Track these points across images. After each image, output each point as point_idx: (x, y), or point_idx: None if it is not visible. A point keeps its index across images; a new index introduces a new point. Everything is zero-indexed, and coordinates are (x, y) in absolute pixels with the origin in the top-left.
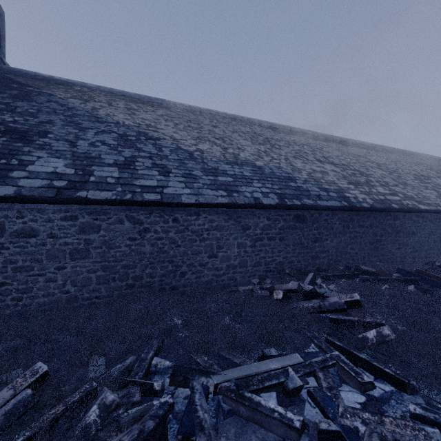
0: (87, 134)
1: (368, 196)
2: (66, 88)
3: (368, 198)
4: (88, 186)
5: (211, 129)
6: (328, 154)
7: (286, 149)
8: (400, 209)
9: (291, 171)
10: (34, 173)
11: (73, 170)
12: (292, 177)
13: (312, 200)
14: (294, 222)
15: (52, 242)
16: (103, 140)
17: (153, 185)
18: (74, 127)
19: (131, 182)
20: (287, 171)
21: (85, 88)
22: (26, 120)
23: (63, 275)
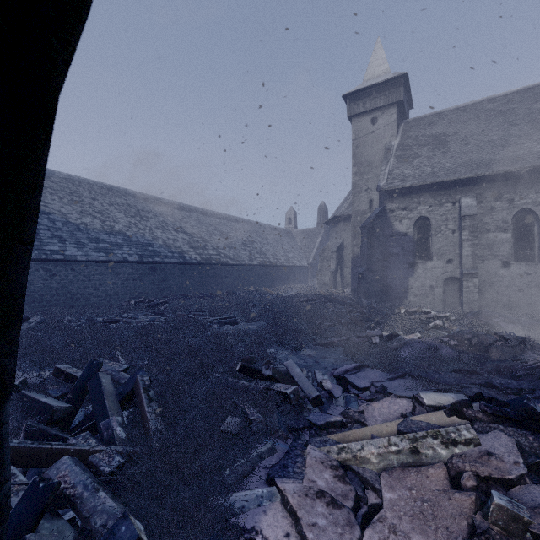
0: None
1: (200, 256)
2: None
3: (199, 257)
4: None
5: (91, 202)
6: (185, 225)
7: (152, 220)
8: (217, 264)
9: (152, 239)
10: None
11: None
12: (151, 243)
13: (161, 258)
14: (149, 271)
15: None
16: None
17: (57, 249)
18: None
19: (42, 247)
20: (149, 239)
21: None
22: None
23: None
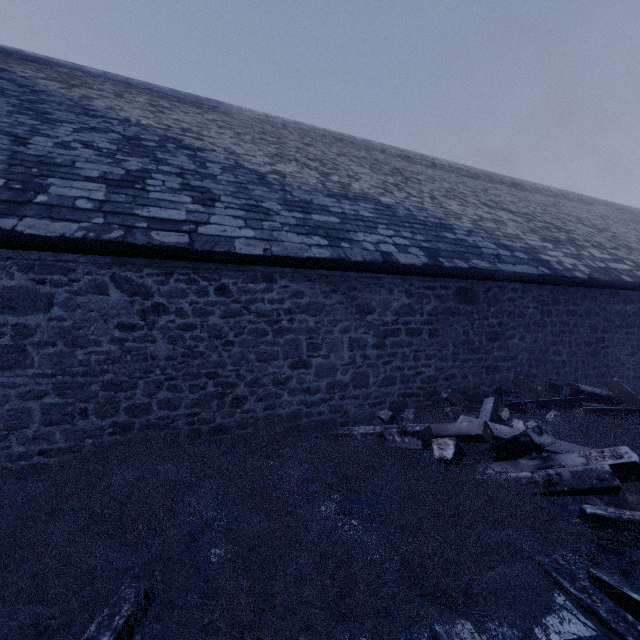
0: (56, 129)
1: (579, 260)
2: (41, 67)
3: (581, 265)
4: (26, 210)
5: (300, 146)
6: (498, 198)
7: (430, 185)
8: (636, 285)
9: (444, 216)
10: None
11: (1, 181)
12: (446, 224)
13: (487, 261)
14: (456, 303)
15: None
16: (87, 141)
17: (177, 218)
18: (33, 116)
19: (129, 210)
20: (437, 215)
21: (79, 72)
22: None
23: None
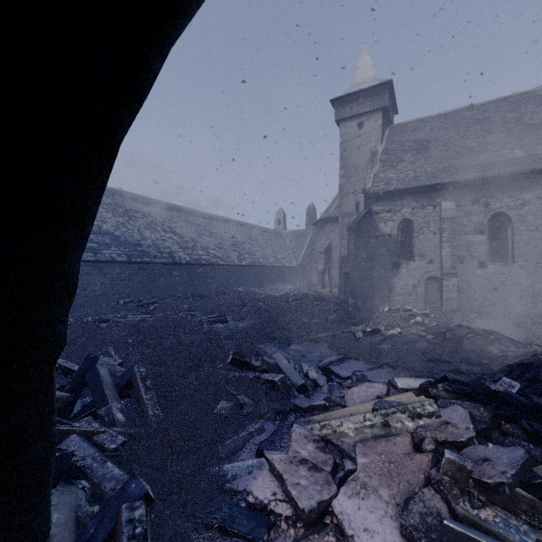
0: None
1: (189, 256)
2: None
3: (188, 258)
4: None
5: None
6: (174, 225)
7: (141, 220)
8: (206, 264)
9: (140, 239)
10: None
11: None
12: (140, 243)
13: (150, 258)
14: (138, 271)
15: None
16: None
17: None
18: None
19: None
20: (138, 239)
21: None
22: None
23: None
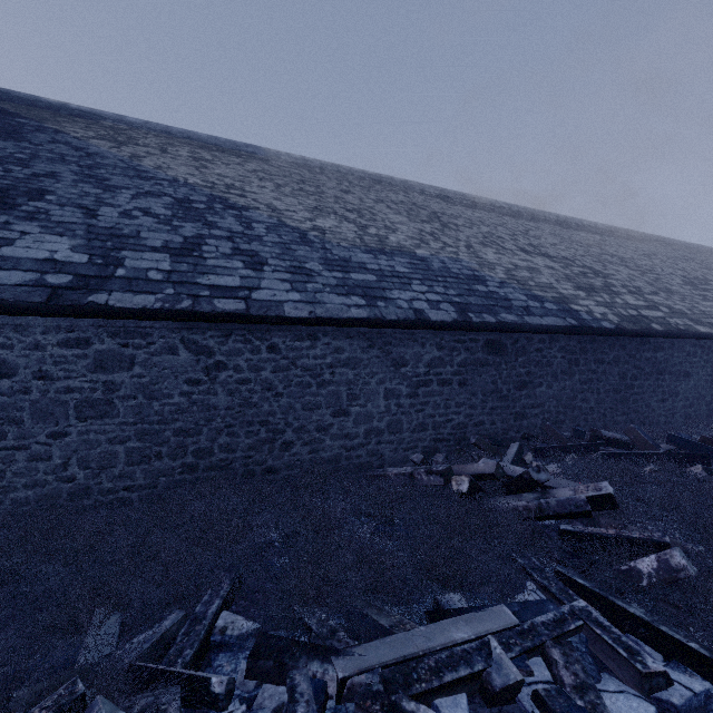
0: (117, 197)
1: (610, 309)
2: (88, 123)
3: (611, 314)
4: (112, 284)
5: (339, 195)
6: (538, 241)
7: (467, 230)
8: (666, 333)
9: (478, 267)
10: (12, 260)
11: (86, 257)
12: (479, 276)
13: (516, 315)
14: (485, 354)
15: (42, 388)
16: (145, 208)
17: (233, 284)
18: (95, 184)
19: (192, 279)
20: (471, 266)
21: (122, 124)
22: (8, 170)
23: (64, 449)
